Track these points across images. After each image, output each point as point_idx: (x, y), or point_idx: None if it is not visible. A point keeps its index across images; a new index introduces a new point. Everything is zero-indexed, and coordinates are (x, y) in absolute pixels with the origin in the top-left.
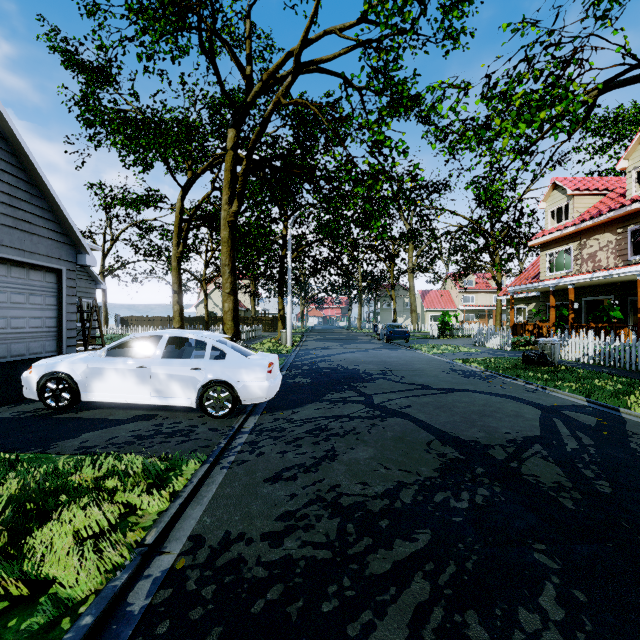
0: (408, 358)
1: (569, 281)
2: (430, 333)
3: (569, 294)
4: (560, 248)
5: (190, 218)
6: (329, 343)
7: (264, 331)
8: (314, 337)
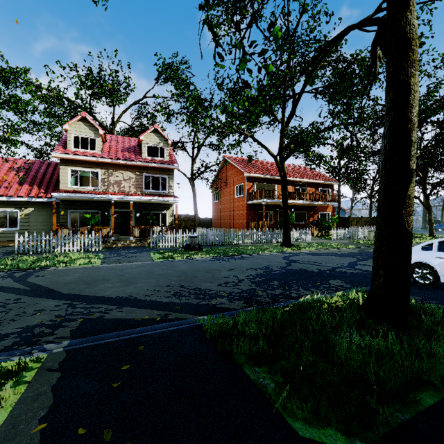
0: (149, 268)
1: (134, 198)
2: None
3: (131, 207)
4: (87, 169)
5: None
6: None
7: None
8: None
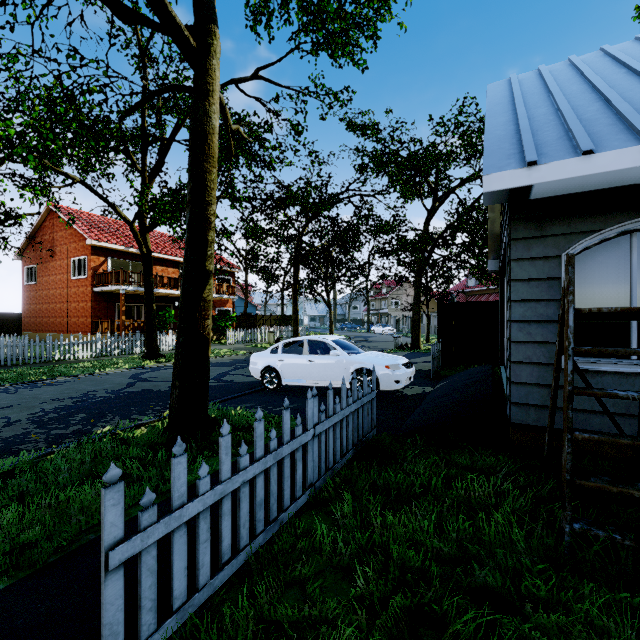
0: None
1: None
2: None
3: None
4: None
5: None
6: None
7: None
8: None
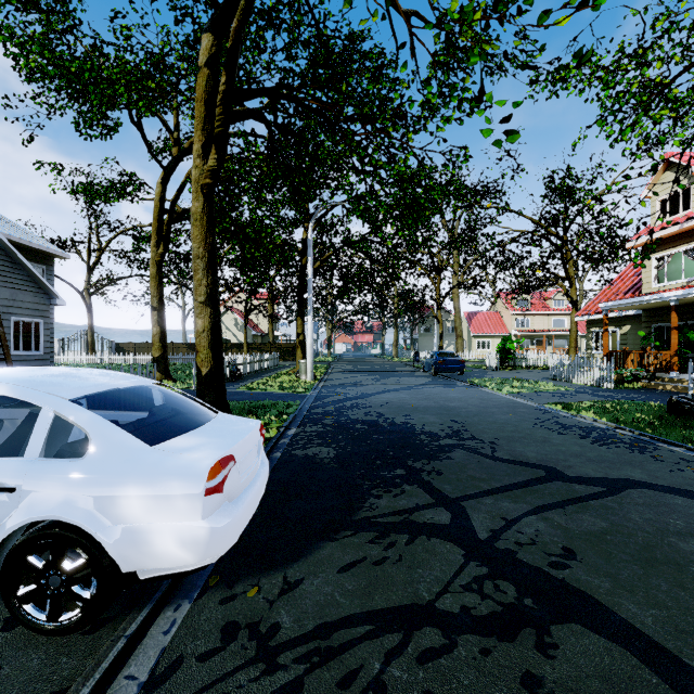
0: (477, 401)
1: None
2: (486, 363)
3: None
4: (676, 249)
5: (171, 206)
6: (361, 376)
7: (284, 360)
8: (342, 368)
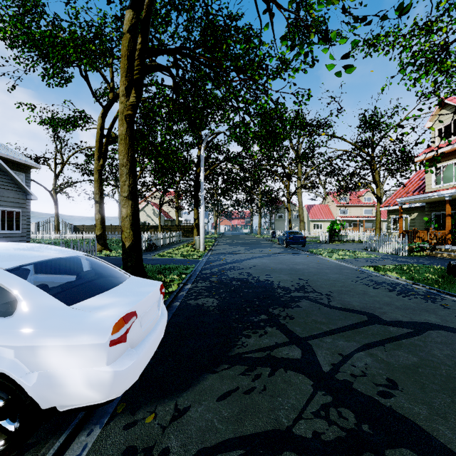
0: (315, 265)
1: None
2: (320, 238)
3: None
4: (449, 162)
5: (108, 132)
6: (237, 247)
7: (185, 236)
8: (224, 242)
